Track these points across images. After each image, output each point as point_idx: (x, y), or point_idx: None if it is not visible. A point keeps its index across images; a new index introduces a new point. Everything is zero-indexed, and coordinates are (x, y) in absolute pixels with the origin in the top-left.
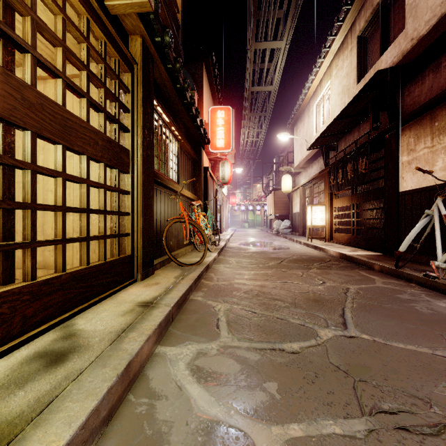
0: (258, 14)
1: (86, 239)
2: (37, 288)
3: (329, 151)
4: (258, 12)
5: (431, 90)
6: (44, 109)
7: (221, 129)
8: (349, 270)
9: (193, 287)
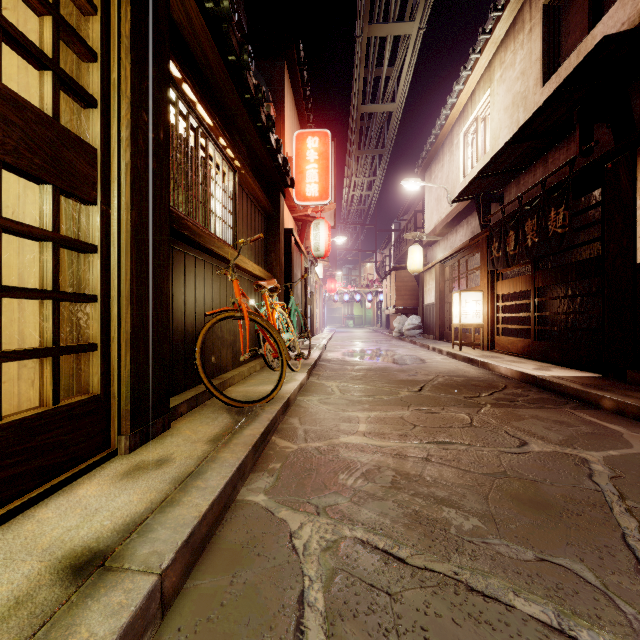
0: None
1: None
2: None
3: (489, 203)
4: None
5: None
6: None
7: (314, 167)
8: (555, 410)
9: (249, 464)
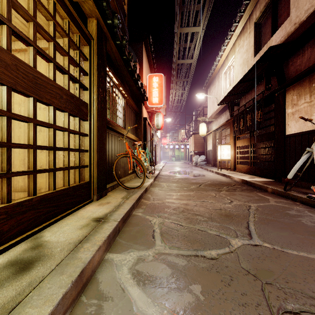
0: (183, 7)
1: (53, 170)
2: (12, 209)
3: (233, 106)
4: (183, 6)
5: (309, 60)
6: (18, 69)
7: (156, 90)
8: (249, 192)
9: (135, 205)
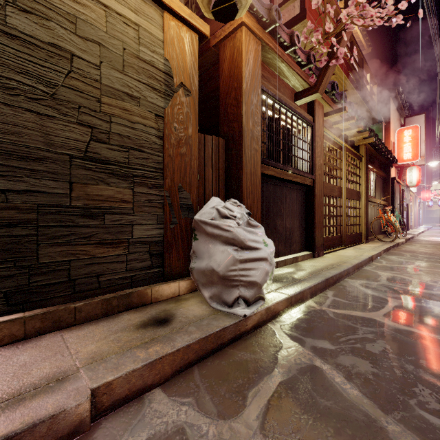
0: None
1: (353, 225)
2: (349, 236)
3: None
4: None
5: None
6: (349, 192)
7: (408, 144)
8: None
9: (391, 248)
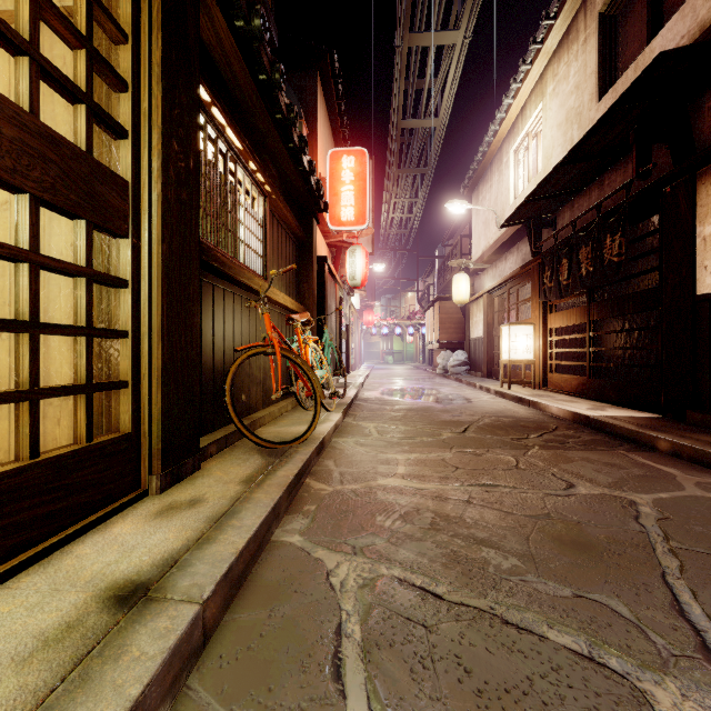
0: None
1: None
2: None
3: (541, 228)
4: None
5: None
6: None
7: (350, 188)
8: (607, 452)
9: (283, 505)
